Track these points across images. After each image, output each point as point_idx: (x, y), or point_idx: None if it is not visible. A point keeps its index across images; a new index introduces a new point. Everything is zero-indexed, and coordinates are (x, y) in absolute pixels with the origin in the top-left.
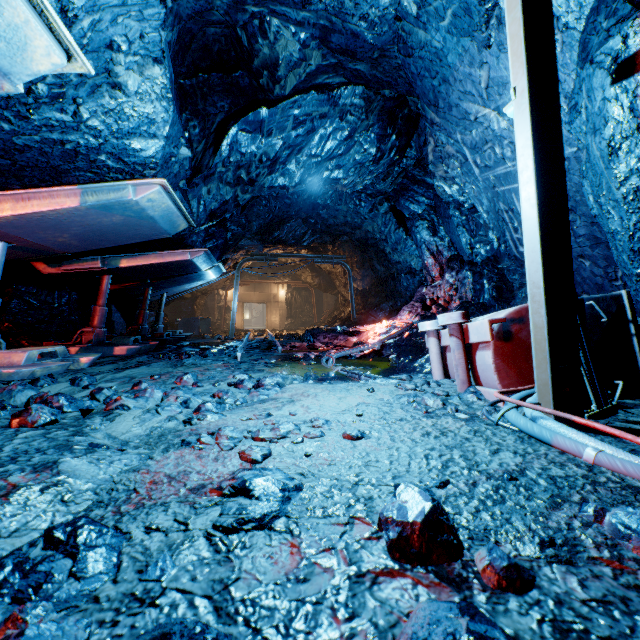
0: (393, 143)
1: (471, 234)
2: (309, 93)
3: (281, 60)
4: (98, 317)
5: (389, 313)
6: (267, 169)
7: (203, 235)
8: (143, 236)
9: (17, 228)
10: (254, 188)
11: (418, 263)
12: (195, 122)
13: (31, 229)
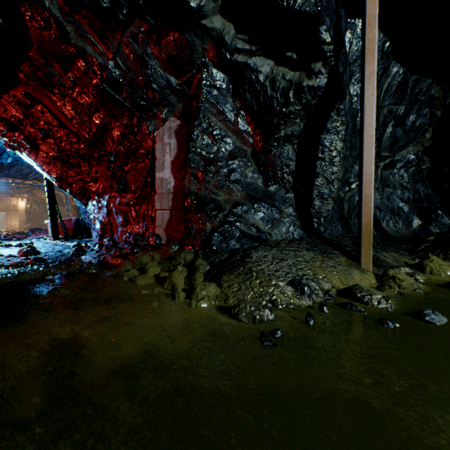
0: None
1: None
2: None
3: None
4: None
5: None
6: None
7: None
8: None
9: None
10: None
11: None
12: None
13: None
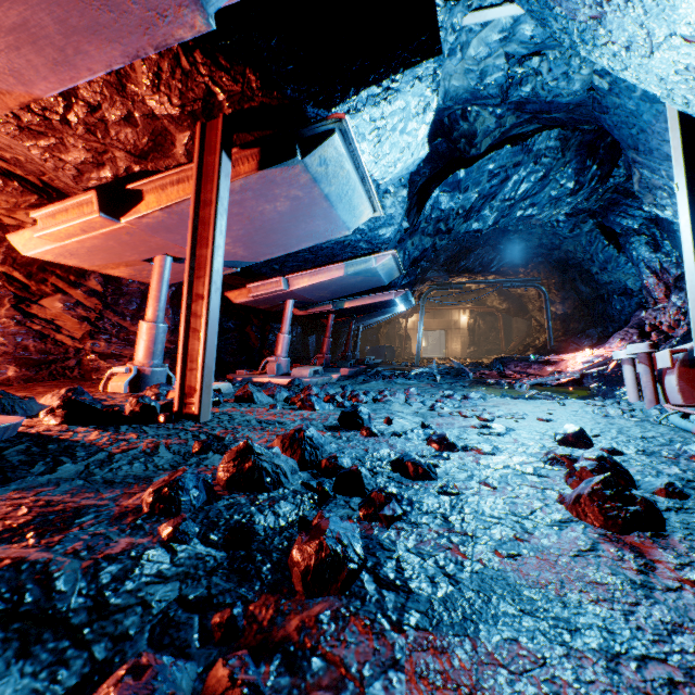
0: (593, 173)
1: None
2: (503, 148)
3: (478, 133)
4: (326, 346)
5: (597, 340)
6: (463, 219)
7: (402, 276)
8: (368, 286)
9: (305, 291)
10: (450, 235)
11: (635, 283)
12: None
13: (311, 291)
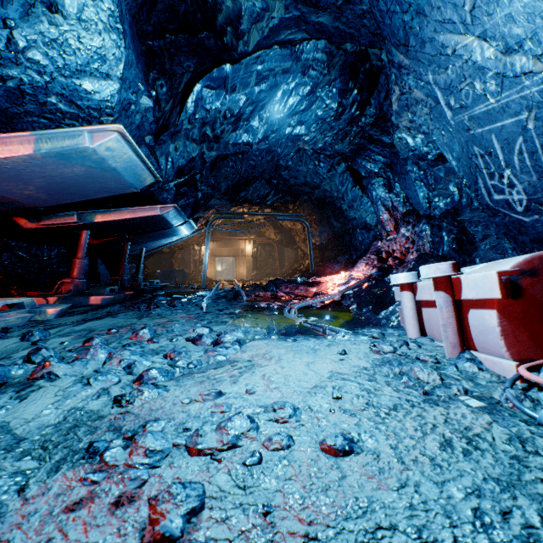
0: (354, 98)
1: (429, 188)
2: (272, 48)
3: (244, 11)
4: (77, 269)
5: (345, 265)
6: (231, 126)
7: (173, 192)
8: (110, 190)
9: None
10: (219, 145)
11: (373, 219)
12: (162, 81)
13: None
